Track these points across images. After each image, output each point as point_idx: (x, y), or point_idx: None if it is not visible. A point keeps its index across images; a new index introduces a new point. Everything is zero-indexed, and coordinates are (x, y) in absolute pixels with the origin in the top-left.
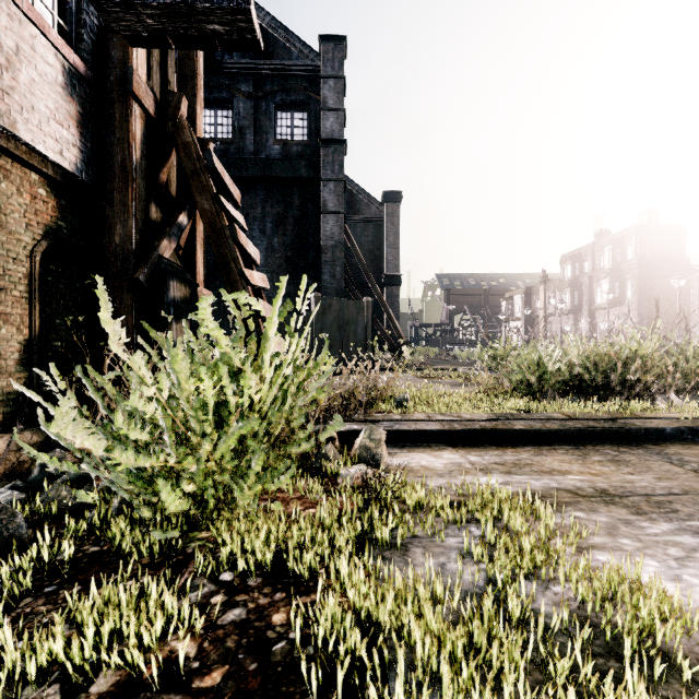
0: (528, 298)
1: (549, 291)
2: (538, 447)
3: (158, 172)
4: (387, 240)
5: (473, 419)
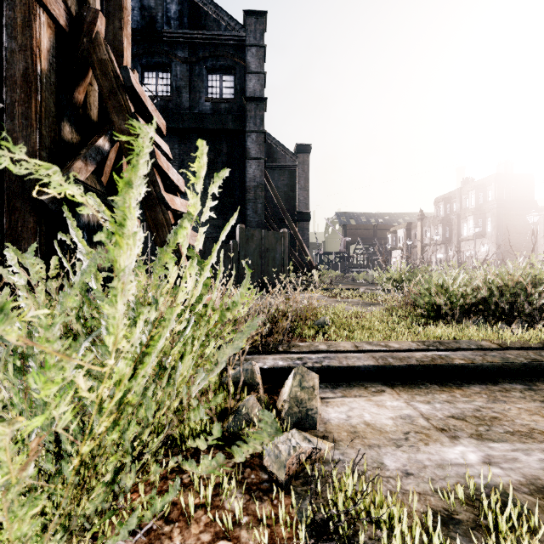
0: (408, 232)
1: (426, 226)
2: (486, 386)
3: (73, 90)
4: (299, 184)
5: (402, 349)
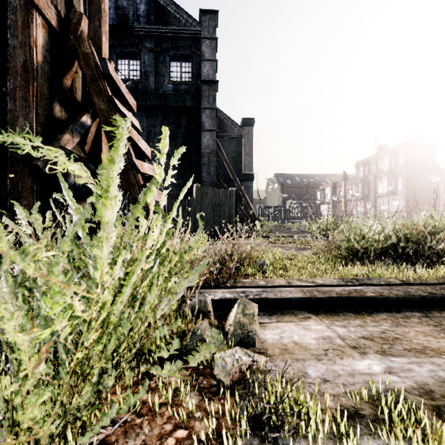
0: (334, 190)
1: (348, 185)
2: (391, 314)
3: (62, 77)
4: (244, 151)
5: (326, 285)
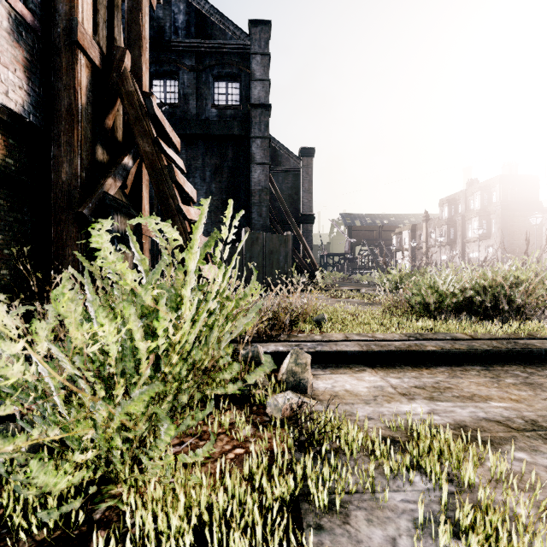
0: (413, 233)
1: (430, 227)
2: (451, 367)
3: (104, 117)
4: (303, 187)
5: (386, 340)
